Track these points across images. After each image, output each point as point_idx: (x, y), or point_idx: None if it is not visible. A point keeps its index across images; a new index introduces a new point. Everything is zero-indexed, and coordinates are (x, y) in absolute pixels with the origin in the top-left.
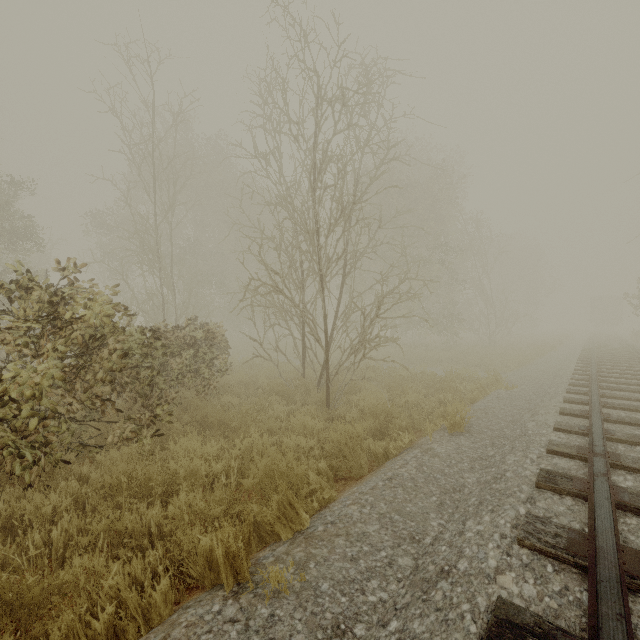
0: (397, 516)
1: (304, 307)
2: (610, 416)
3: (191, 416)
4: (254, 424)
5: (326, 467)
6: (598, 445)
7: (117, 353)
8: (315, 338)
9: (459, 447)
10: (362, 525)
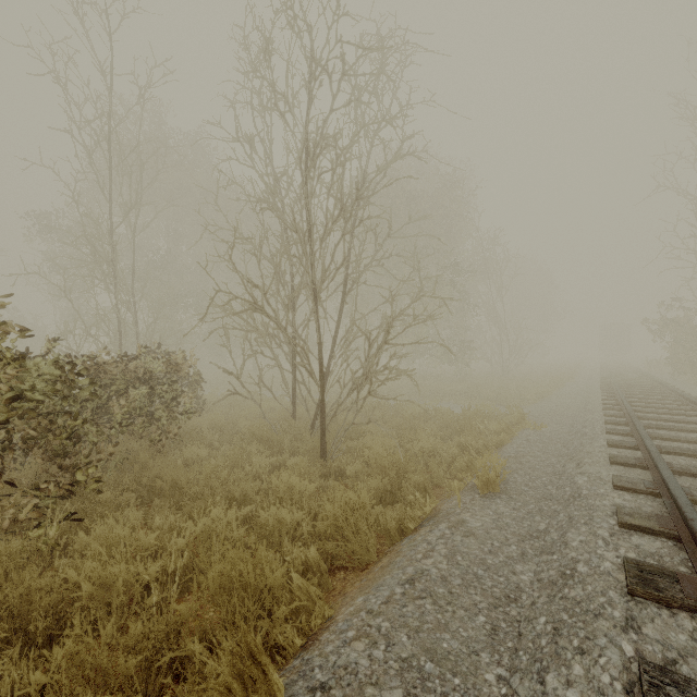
0: (430, 664)
1: (294, 331)
2: (672, 466)
3: (135, 478)
4: (223, 487)
5: (318, 557)
6: (694, 519)
7: (10, 395)
8: (307, 370)
9: (498, 517)
10: (374, 691)
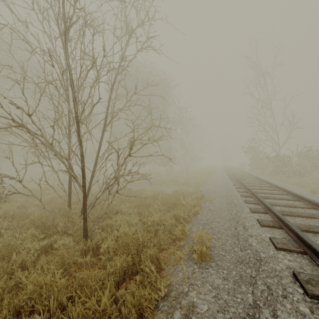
0: None
1: (69, 148)
2: None
3: None
4: None
5: None
6: None
7: None
8: (71, 175)
9: (217, 293)
10: None
